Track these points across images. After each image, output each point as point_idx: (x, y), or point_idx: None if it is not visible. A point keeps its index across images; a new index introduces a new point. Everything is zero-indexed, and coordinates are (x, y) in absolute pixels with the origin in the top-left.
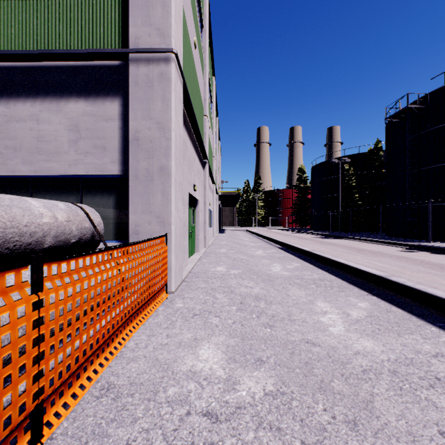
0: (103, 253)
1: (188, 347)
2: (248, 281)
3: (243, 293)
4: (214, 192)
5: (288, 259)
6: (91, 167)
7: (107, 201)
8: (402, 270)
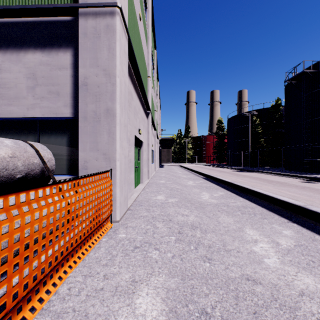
0: (19, 194)
1: (125, 294)
2: (184, 210)
3: (180, 222)
4: (155, 137)
5: (213, 188)
6: (46, 110)
7: (61, 141)
8: (311, 199)
